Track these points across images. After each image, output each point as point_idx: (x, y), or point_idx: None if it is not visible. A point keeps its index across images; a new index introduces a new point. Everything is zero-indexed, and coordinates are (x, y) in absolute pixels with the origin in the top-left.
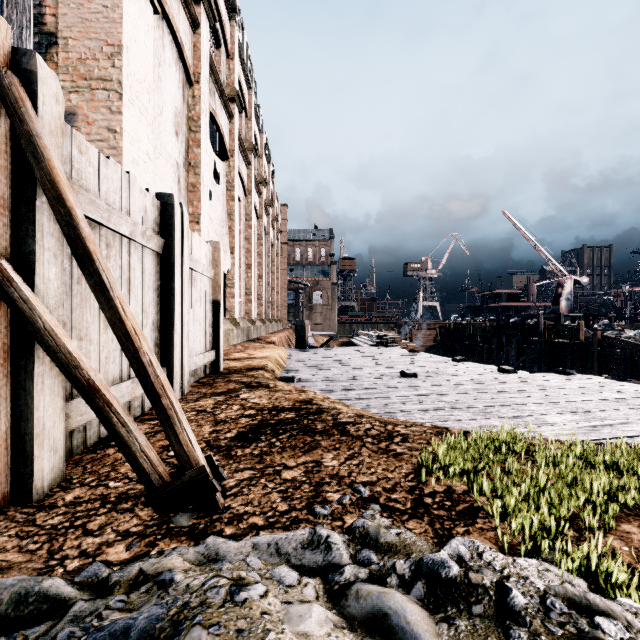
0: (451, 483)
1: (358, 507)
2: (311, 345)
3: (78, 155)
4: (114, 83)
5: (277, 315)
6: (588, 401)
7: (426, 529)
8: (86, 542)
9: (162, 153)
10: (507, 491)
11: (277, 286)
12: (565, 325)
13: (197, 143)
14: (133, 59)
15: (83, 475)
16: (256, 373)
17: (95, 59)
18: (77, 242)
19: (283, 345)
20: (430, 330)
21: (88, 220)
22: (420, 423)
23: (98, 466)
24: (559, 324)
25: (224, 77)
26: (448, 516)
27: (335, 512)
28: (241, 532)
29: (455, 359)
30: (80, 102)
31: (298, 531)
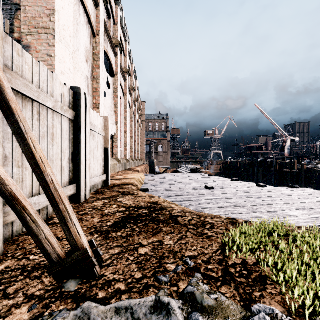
0: (244, 257)
1: (187, 275)
2: (157, 172)
3: (17, 57)
4: (51, 30)
5: (140, 157)
6: (309, 202)
7: (234, 294)
8: (2, 304)
9: (79, 71)
10: (284, 265)
11: (140, 142)
12: (287, 162)
13: (98, 67)
14: (61, 18)
15: (16, 251)
16: (127, 187)
17: (40, 17)
18: (3, 102)
19: (143, 172)
20: (217, 165)
21: (24, 96)
22: (219, 216)
23: (27, 244)
24: (284, 162)
25: (112, 34)
26: (247, 283)
27: (172, 279)
28: (109, 296)
29: (233, 179)
30: (32, 40)
31: (147, 298)
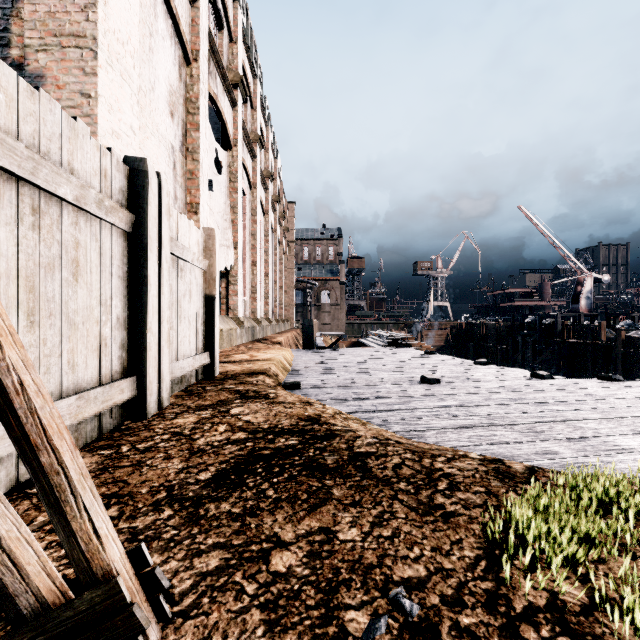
0: (553, 584)
1: None
2: (319, 346)
3: None
4: (88, 39)
5: (284, 315)
6: None
7: None
8: None
9: (154, 133)
10: None
11: (284, 285)
12: (585, 325)
13: (195, 126)
14: (112, 14)
15: None
16: (255, 379)
17: (66, 12)
18: None
19: (290, 345)
20: (441, 330)
21: None
22: (462, 451)
23: None
24: (579, 324)
25: (227, 62)
26: None
27: None
28: None
29: (478, 362)
30: (49, 62)
31: None
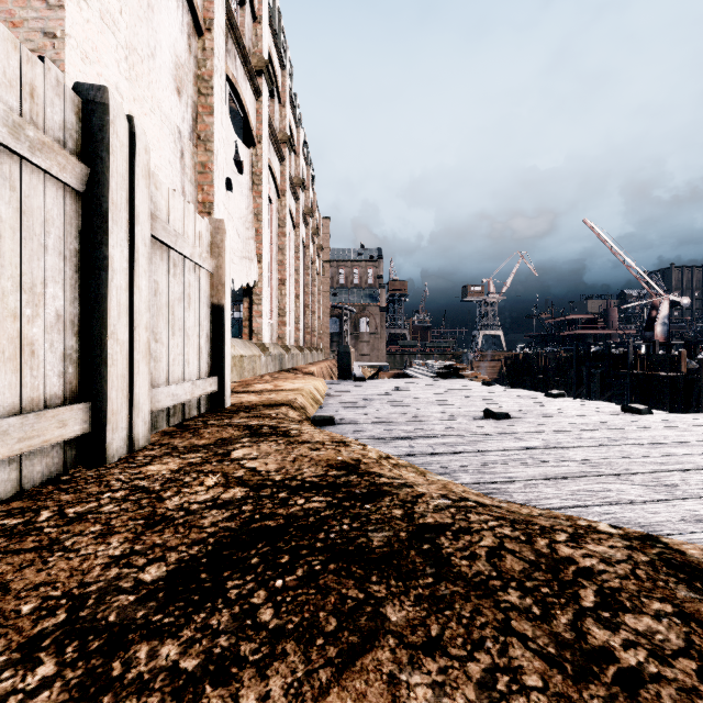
0: None
1: None
2: (357, 376)
3: None
4: None
5: (318, 343)
6: None
7: None
8: None
9: (154, 111)
10: None
11: (318, 310)
12: (662, 355)
13: (208, 110)
14: None
15: None
16: (275, 411)
17: None
18: None
19: (324, 377)
20: (494, 361)
21: None
22: (583, 520)
23: None
24: (654, 353)
25: (250, 44)
26: None
27: None
28: None
29: (550, 394)
30: None
31: None
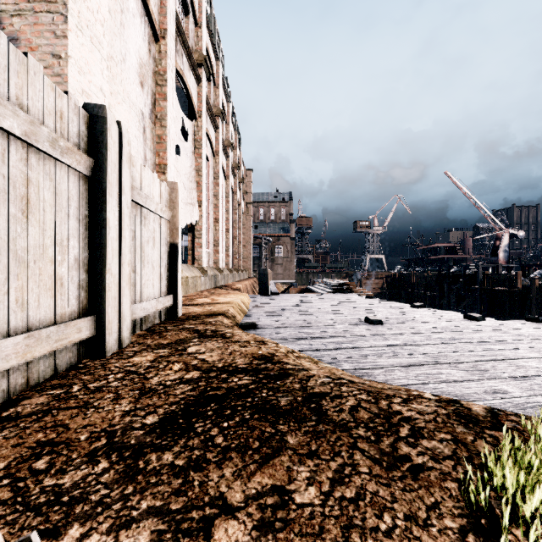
0: None
1: None
2: (273, 291)
3: None
4: (59, 5)
5: (243, 265)
6: None
7: None
8: None
9: (125, 100)
10: None
11: (243, 240)
12: (503, 274)
13: (163, 96)
14: None
15: None
16: (214, 320)
17: None
18: None
19: (248, 292)
20: (377, 279)
21: None
22: (416, 391)
23: None
24: (498, 273)
25: (192, 43)
26: None
27: None
28: None
29: (414, 305)
30: (23, 26)
31: None
